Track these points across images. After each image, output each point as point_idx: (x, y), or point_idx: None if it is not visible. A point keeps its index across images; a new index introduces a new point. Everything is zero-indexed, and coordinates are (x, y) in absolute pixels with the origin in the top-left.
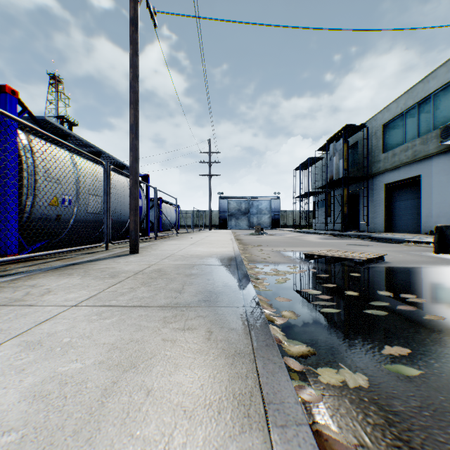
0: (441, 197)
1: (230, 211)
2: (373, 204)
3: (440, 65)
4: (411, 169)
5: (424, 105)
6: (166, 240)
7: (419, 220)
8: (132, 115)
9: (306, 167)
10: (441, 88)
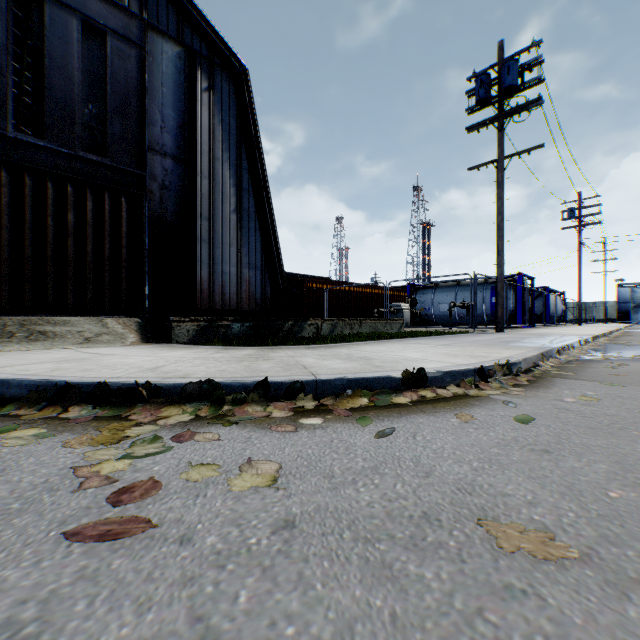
0: None
1: (635, 301)
2: None
3: None
4: None
5: None
6: None
7: None
8: (578, 285)
9: None
10: None
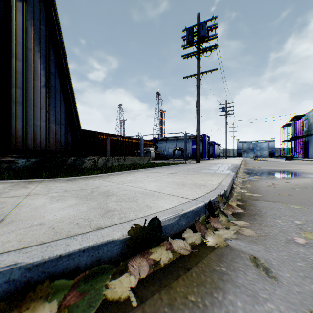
0: None
1: (243, 149)
2: (311, 146)
3: None
4: None
5: None
6: None
7: None
8: (226, 141)
9: (287, 126)
10: None
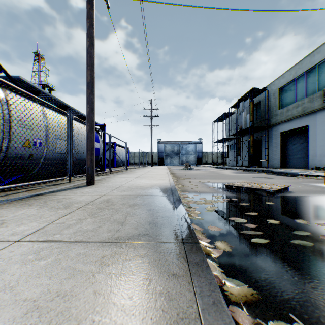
0: (324, 142)
1: (166, 152)
2: (271, 147)
3: (323, 43)
4: (301, 121)
5: (311, 73)
6: (118, 173)
7: (307, 159)
8: (89, 75)
9: (221, 120)
10: (324, 60)
